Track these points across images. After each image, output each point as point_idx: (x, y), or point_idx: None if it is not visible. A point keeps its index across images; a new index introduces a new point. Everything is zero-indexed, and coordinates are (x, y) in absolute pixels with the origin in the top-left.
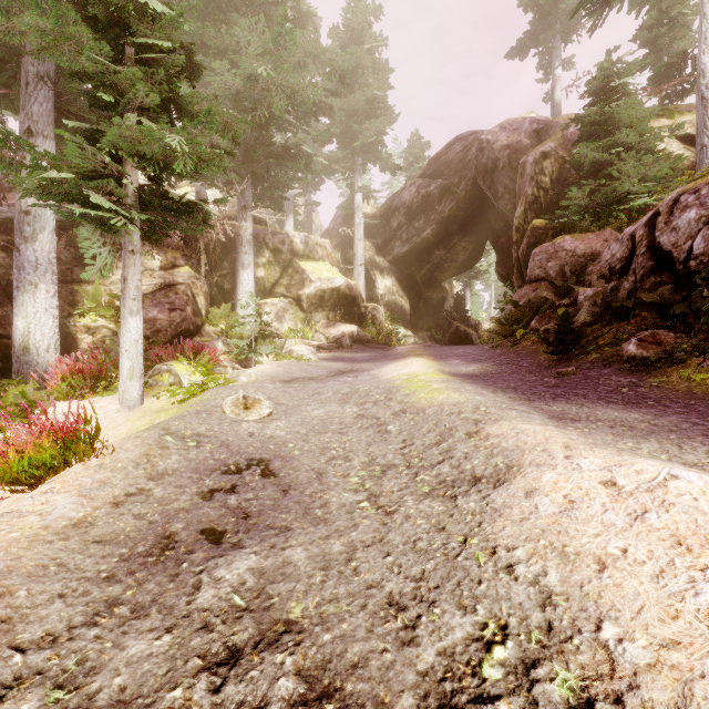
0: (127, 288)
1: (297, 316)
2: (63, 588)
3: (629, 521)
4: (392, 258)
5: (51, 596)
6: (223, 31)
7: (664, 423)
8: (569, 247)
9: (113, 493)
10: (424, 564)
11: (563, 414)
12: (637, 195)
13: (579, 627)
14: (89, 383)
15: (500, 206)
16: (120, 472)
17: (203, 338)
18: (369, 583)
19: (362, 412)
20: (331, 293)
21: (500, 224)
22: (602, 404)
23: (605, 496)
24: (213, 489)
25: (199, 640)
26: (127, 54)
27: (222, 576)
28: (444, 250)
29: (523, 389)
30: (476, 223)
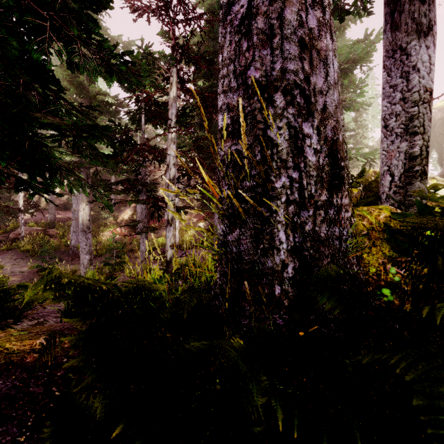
0: None
1: None
2: None
3: None
4: None
5: None
6: None
7: None
8: None
9: None
10: None
11: None
12: None
13: None
14: None
15: (437, 140)
16: None
17: None
18: None
19: None
20: None
21: (438, 144)
22: None
23: None
24: None
25: None
26: (358, 142)
27: None
28: None
29: None
30: None
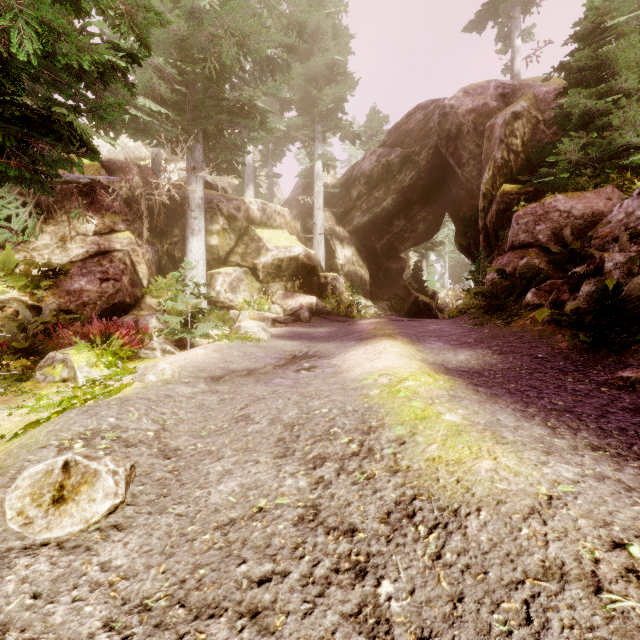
0: None
1: (253, 286)
2: None
3: None
4: (352, 228)
5: None
6: None
7: None
8: (564, 207)
9: None
10: None
11: None
12: (636, 149)
13: None
14: None
15: (464, 173)
16: None
17: (142, 311)
18: None
19: (316, 496)
20: (289, 262)
21: (462, 193)
22: None
23: None
24: None
25: None
26: None
27: None
28: (404, 221)
29: (590, 415)
30: (436, 193)
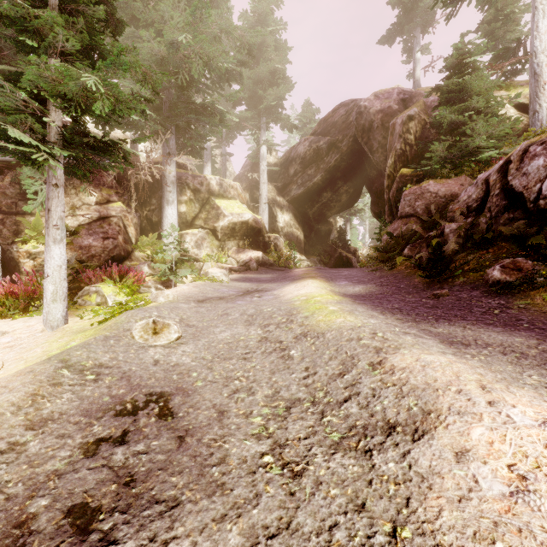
0: (51, 218)
1: (213, 244)
2: None
3: None
4: (290, 198)
5: None
6: (150, 7)
7: None
8: (433, 190)
9: None
10: None
11: (451, 338)
12: (485, 149)
13: None
14: (22, 303)
15: (374, 158)
16: None
17: (132, 262)
18: None
19: (266, 335)
20: (241, 225)
21: (374, 172)
22: (482, 326)
23: None
24: (100, 437)
25: None
26: (51, 5)
27: None
28: (331, 193)
29: (407, 310)
30: (356, 171)
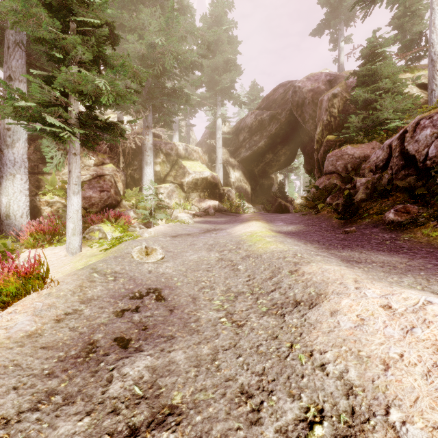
0: (71, 177)
1: (180, 195)
2: (17, 382)
3: (403, 334)
4: (240, 159)
5: (8, 388)
6: (134, 16)
7: (415, 264)
8: (350, 152)
9: (56, 313)
10: (264, 363)
11: (350, 258)
12: (392, 120)
13: (374, 412)
14: (47, 238)
15: (306, 127)
16: (62, 298)
17: (121, 209)
18: (227, 377)
19: (222, 257)
20: (202, 180)
21: (306, 138)
22: (374, 252)
23: (384, 316)
24: (123, 309)
25: (109, 421)
26: (71, 28)
27: (127, 372)
28: (272, 154)
29: (323, 241)
30: (292, 137)
